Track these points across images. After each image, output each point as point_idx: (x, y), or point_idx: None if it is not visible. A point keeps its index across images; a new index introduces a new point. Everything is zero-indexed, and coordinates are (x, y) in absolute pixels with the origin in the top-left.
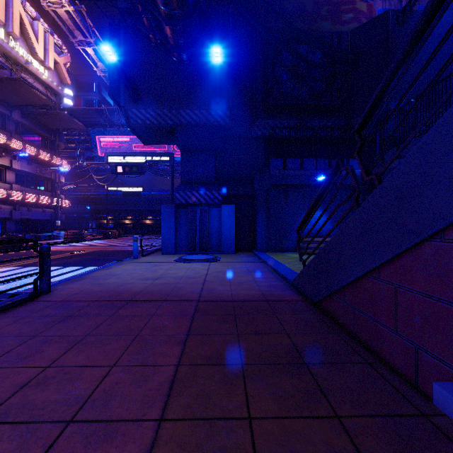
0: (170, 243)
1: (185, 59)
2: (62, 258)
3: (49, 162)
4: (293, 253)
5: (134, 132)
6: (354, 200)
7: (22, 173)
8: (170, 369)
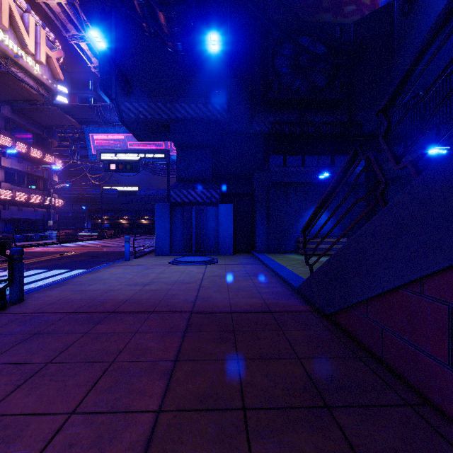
0: (164, 243)
1: (180, 50)
2: (50, 260)
3: (41, 160)
4: (294, 254)
5: (127, 127)
6: (378, 194)
7: (12, 171)
8: (148, 418)
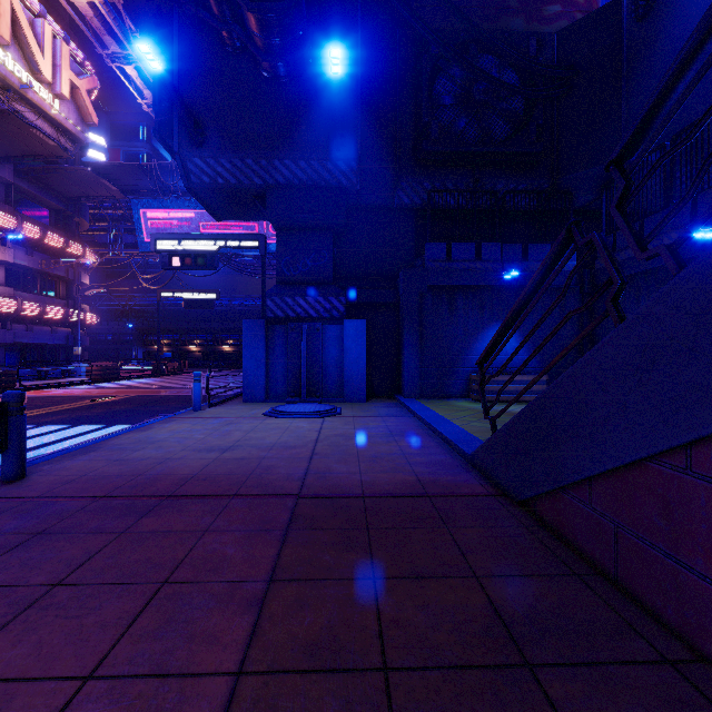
0: (257, 383)
1: (282, 75)
2: (74, 410)
3: (63, 251)
4: (464, 400)
5: (197, 198)
6: (609, 302)
7: (16, 268)
8: (220, 686)
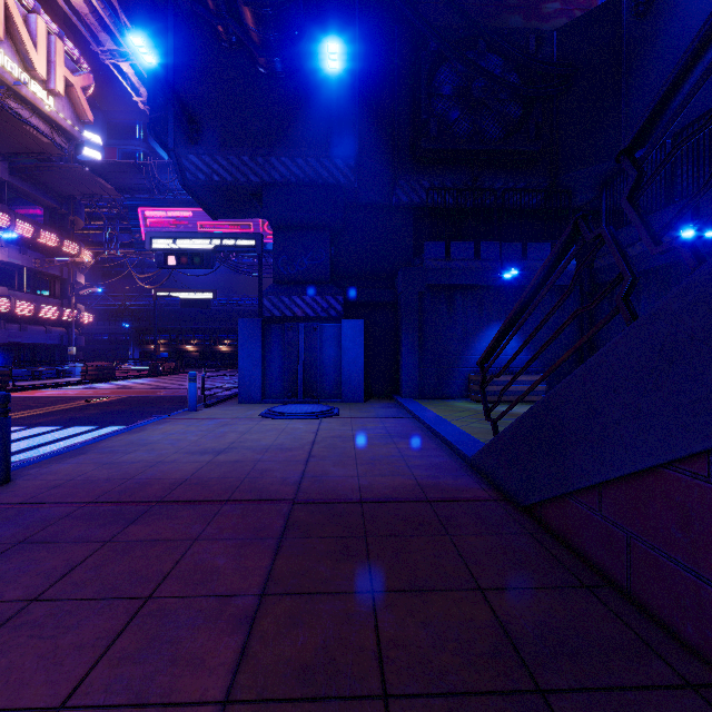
0: (253, 384)
1: (279, 71)
2: (67, 411)
3: (58, 250)
4: (463, 400)
5: (193, 196)
6: (619, 299)
7: (10, 266)
8: None
